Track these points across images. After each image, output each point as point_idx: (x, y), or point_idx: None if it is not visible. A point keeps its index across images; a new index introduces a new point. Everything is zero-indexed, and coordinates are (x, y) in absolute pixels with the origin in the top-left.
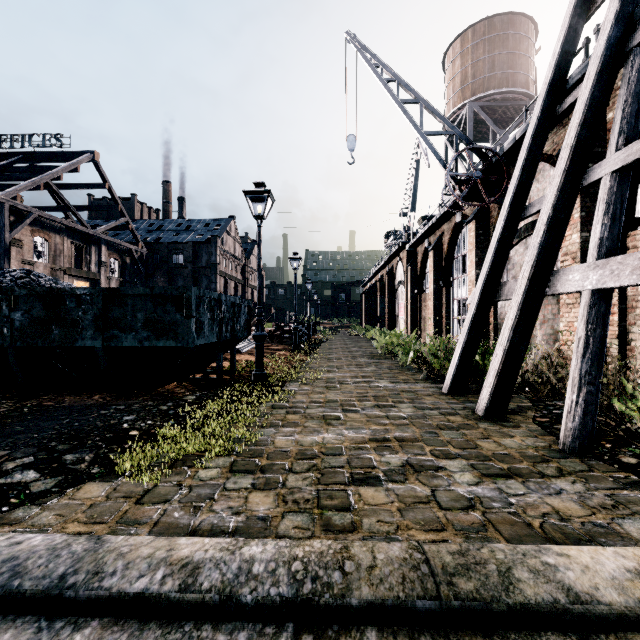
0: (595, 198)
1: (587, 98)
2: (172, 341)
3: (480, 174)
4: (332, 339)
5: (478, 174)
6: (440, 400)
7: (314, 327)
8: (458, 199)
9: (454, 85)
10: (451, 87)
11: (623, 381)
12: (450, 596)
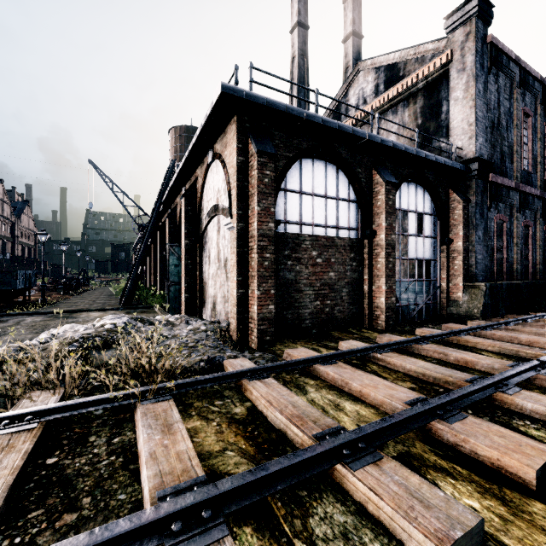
0: (163, 245)
1: (148, 225)
2: (9, 287)
3: (145, 225)
4: (98, 289)
5: (145, 225)
6: (113, 303)
7: (87, 281)
8: (137, 234)
9: (172, 151)
10: (171, 152)
11: (137, 292)
12: (74, 310)
